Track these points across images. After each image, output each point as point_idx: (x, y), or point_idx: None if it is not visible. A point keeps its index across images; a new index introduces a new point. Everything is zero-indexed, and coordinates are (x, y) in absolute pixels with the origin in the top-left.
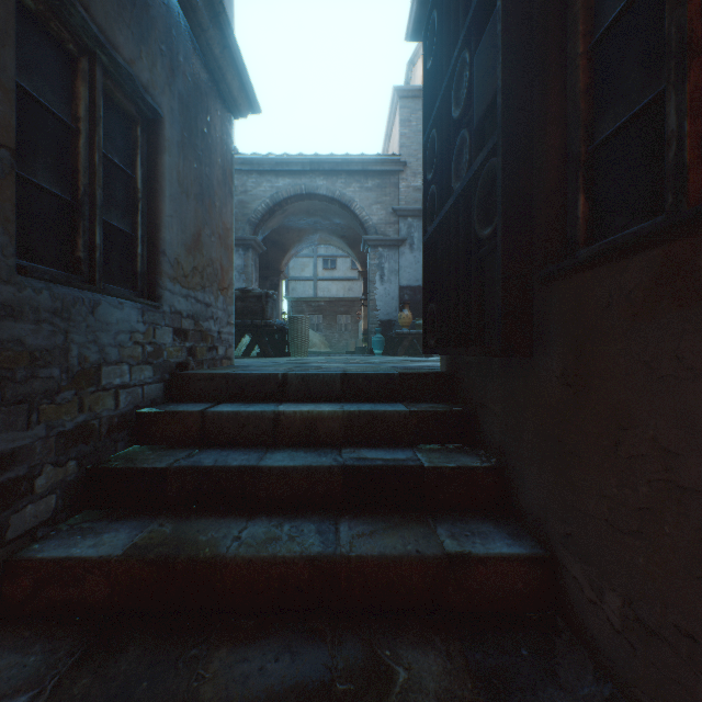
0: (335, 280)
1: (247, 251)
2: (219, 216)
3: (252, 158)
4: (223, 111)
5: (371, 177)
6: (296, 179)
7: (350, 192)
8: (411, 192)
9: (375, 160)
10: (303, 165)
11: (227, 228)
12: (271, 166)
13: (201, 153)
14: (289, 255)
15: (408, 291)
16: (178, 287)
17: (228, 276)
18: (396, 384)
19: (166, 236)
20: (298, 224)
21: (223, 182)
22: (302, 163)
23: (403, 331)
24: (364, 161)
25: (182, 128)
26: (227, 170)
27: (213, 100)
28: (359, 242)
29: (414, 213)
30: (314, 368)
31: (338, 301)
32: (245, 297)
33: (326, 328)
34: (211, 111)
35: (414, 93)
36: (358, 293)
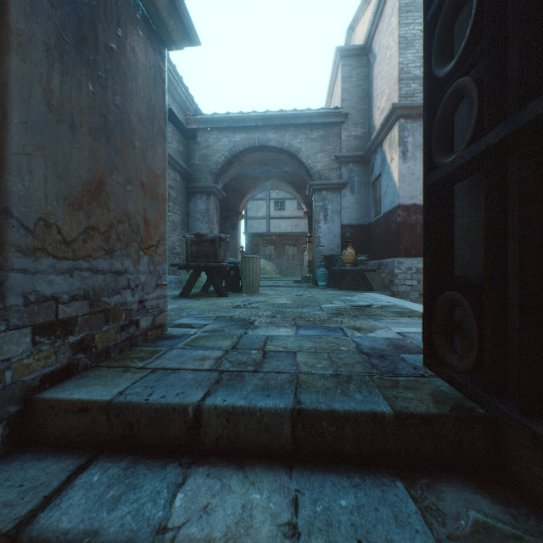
0: (284, 218)
1: (209, 197)
2: (142, 160)
3: (213, 117)
4: (148, 34)
5: (315, 129)
6: (250, 134)
7: (297, 143)
8: (352, 140)
9: (319, 114)
10: (256, 121)
11: (156, 174)
12: (229, 123)
13: (104, 73)
14: (245, 199)
15: (349, 229)
16: (47, 261)
17: (158, 231)
18: (388, 433)
19: (11, 185)
20: (253, 173)
21: (148, 119)
22: (255, 120)
23: (346, 268)
24: (310, 115)
25: (59, 28)
26: (156, 106)
27: (129, 13)
28: (304, 187)
29: (354, 159)
30: (254, 356)
31: (286, 235)
32: (199, 241)
33: (277, 257)
34: (125, 26)
35: (354, 52)
36: (303, 228)
